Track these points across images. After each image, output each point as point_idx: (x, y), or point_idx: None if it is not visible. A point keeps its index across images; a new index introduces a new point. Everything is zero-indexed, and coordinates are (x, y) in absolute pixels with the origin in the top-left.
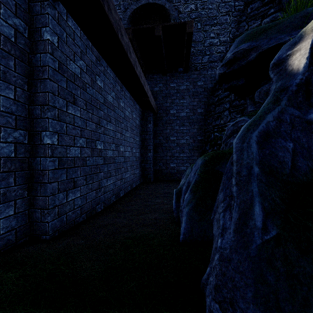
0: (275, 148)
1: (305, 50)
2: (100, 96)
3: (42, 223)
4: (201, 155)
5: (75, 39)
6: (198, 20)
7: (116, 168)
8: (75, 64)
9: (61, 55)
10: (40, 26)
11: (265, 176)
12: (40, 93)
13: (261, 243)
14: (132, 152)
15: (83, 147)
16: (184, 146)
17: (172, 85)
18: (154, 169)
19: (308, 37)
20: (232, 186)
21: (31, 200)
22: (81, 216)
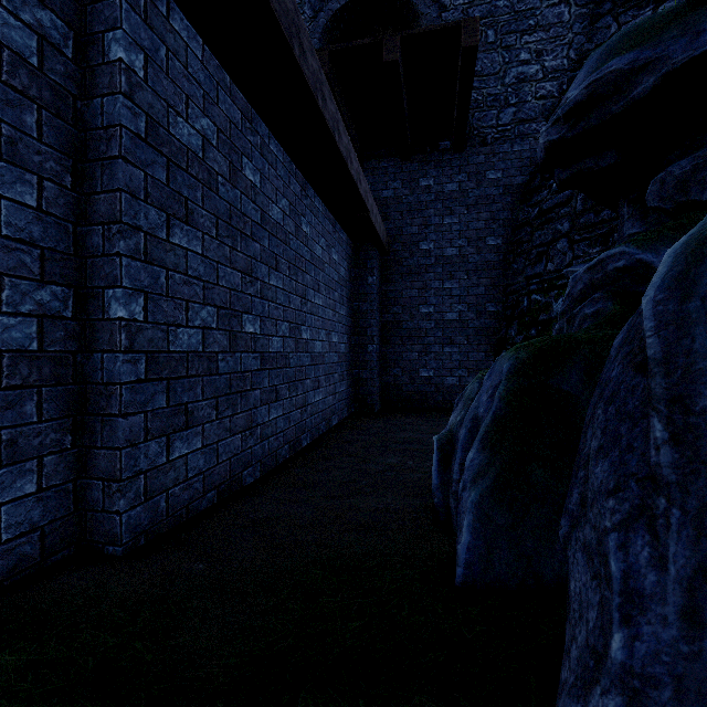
0: None
1: None
2: (251, 206)
3: (107, 515)
4: (497, 350)
5: (189, 64)
6: (488, 23)
7: (292, 381)
8: (190, 126)
9: (153, 101)
10: (101, 28)
11: None
12: (102, 193)
13: None
14: (331, 343)
15: (211, 330)
16: (454, 329)
17: (425, 184)
18: (381, 384)
19: None
20: (653, 443)
21: (81, 456)
22: (205, 496)
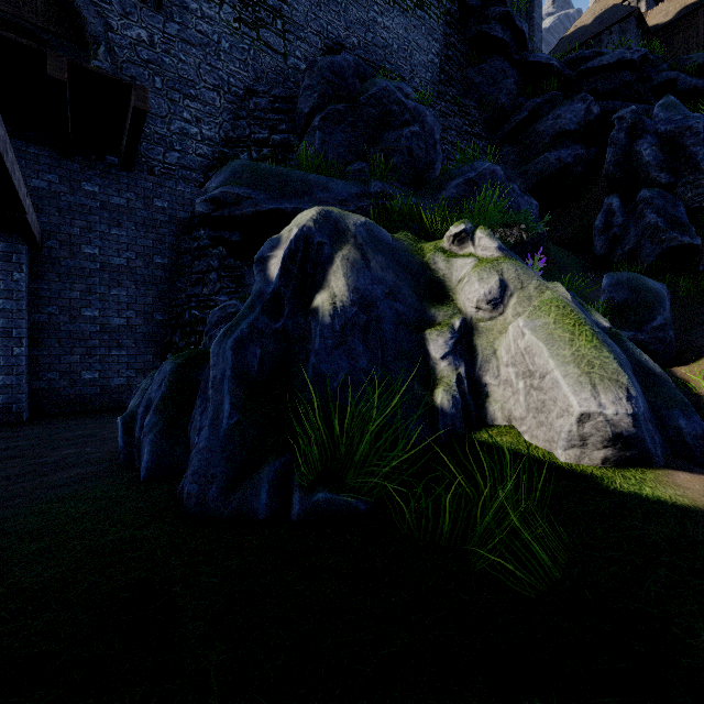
0: (247, 354)
1: (279, 260)
2: None
3: None
4: (164, 353)
5: None
6: (156, 70)
7: None
8: None
9: None
10: None
11: (236, 378)
12: None
13: (228, 427)
14: None
15: None
16: (122, 333)
17: (89, 188)
18: (31, 390)
19: (283, 247)
20: (209, 389)
21: None
22: None
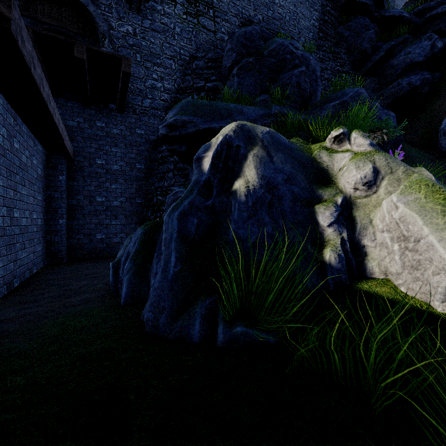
0: (187, 223)
1: (210, 158)
2: None
3: None
4: (142, 223)
5: None
6: (137, 50)
7: (8, 244)
8: None
9: None
10: None
11: (180, 239)
12: None
13: (173, 273)
14: (32, 219)
15: None
16: (118, 211)
17: (99, 125)
18: (68, 244)
19: (212, 150)
20: (162, 247)
21: None
22: None
